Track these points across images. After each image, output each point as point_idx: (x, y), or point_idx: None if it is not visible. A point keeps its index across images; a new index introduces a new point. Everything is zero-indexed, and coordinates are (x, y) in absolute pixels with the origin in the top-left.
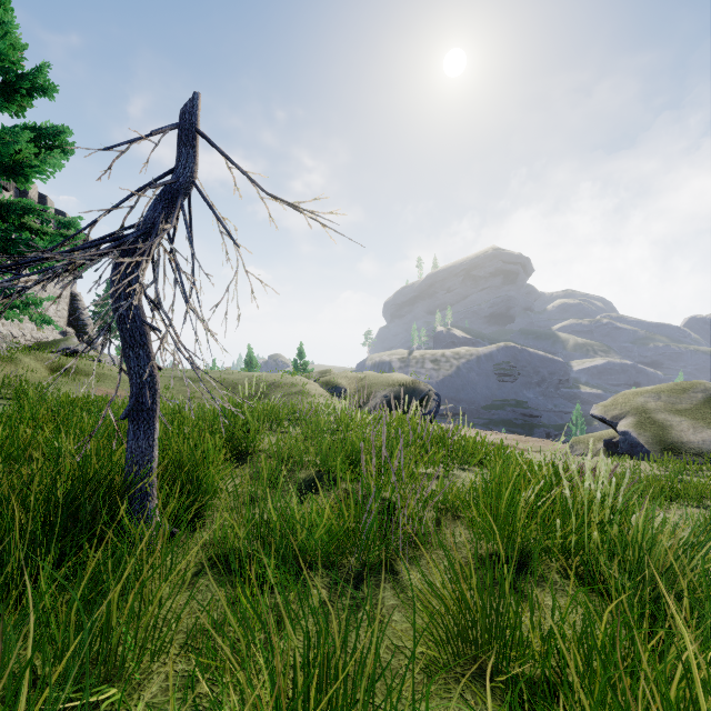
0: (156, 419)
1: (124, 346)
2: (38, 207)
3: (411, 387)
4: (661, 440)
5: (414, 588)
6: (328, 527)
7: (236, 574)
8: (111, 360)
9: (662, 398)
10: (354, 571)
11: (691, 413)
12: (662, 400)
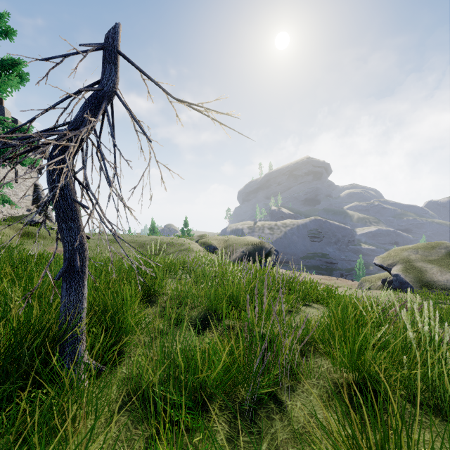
0: (85, 278)
1: (58, 220)
2: (0, 117)
3: (259, 246)
4: (420, 280)
5: (314, 436)
6: (225, 366)
7: (150, 410)
8: None
9: (419, 252)
10: (247, 402)
11: (438, 262)
12: (419, 254)
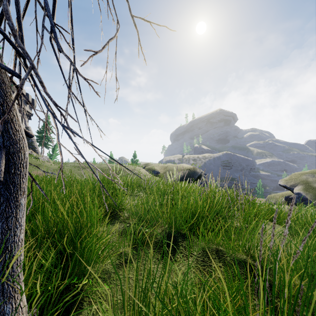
0: (19, 194)
1: None
2: None
3: (192, 170)
4: None
5: None
6: None
7: None
8: (44, 158)
9: (315, 176)
10: None
11: None
12: (315, 177)
